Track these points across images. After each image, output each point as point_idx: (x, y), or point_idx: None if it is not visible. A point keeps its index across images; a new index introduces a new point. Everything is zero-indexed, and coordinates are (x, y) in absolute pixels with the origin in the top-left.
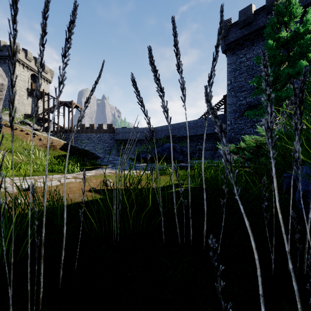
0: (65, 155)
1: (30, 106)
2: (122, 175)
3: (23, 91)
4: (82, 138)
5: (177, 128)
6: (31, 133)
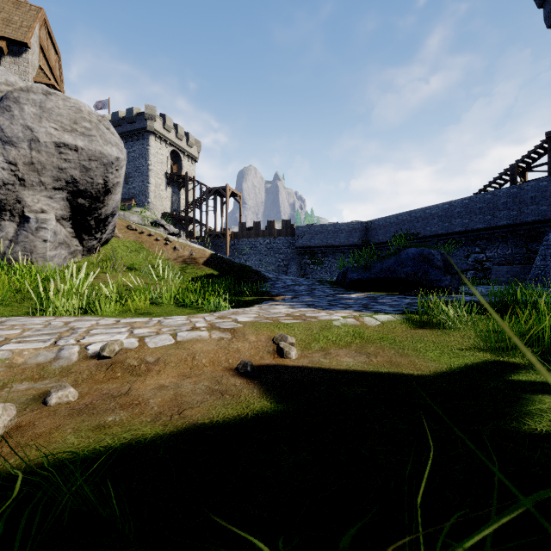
0: (211, 274)
1: (169, 200)
2: (319, 323)
3: (160, 178)
4: (241, 247)
5: (420, 218)
6: (162, 239)
